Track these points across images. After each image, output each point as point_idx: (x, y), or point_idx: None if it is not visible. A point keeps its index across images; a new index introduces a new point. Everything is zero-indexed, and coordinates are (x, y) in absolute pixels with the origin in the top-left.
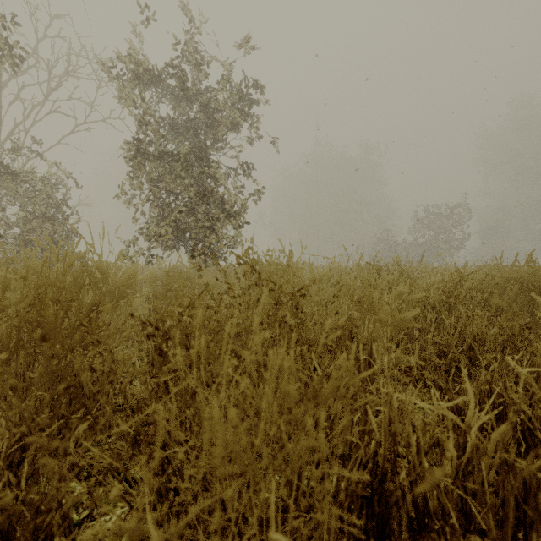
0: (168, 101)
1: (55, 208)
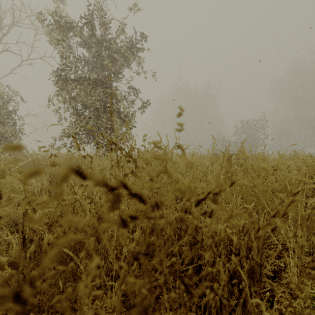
0: (83, 45)
1: (6, 115)
